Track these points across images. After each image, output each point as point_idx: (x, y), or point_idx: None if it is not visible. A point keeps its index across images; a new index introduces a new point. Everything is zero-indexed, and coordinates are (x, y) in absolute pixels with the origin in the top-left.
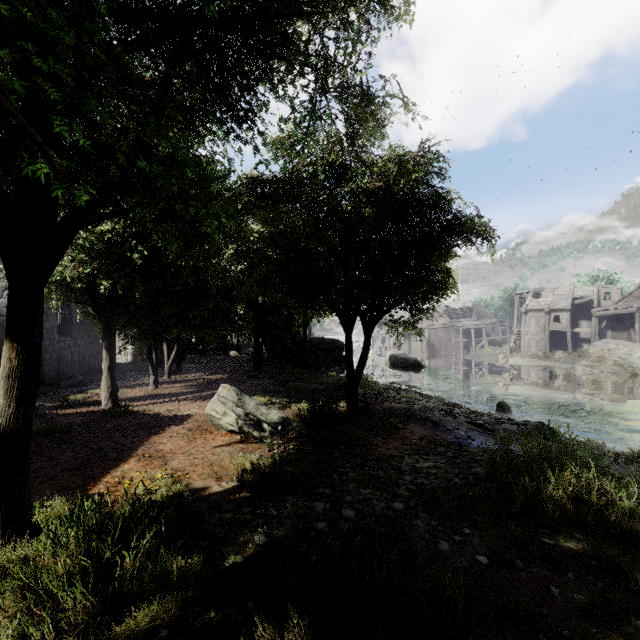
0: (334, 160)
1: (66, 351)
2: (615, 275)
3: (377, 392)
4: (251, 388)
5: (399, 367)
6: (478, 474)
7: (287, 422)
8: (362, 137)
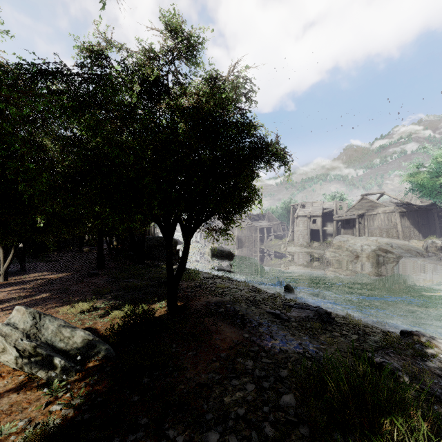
0: (150, 76)
1: None
2: (344, 195)
3: (198, 284)
4: (85, 288)
5: (218, 256)
6: (288, 406)
7: (92, 345)
8: (177, 57)
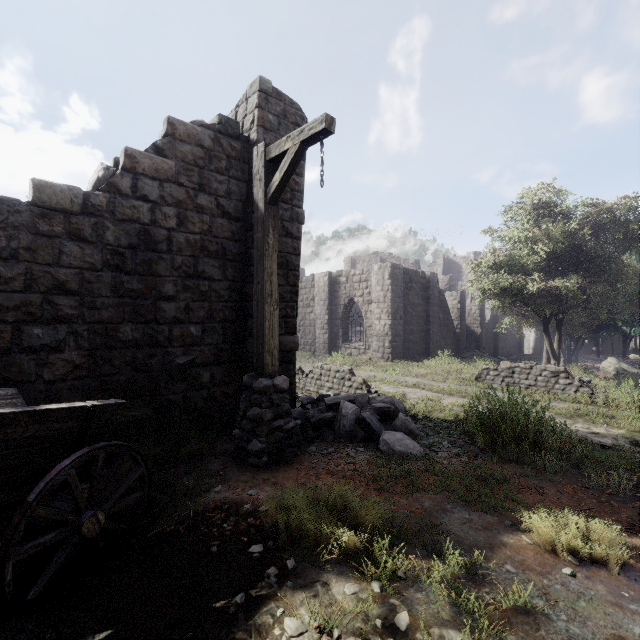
0: None
1: (502, 342)
2: None
3: None
4: None
5: None
6: None
7: None
8: None
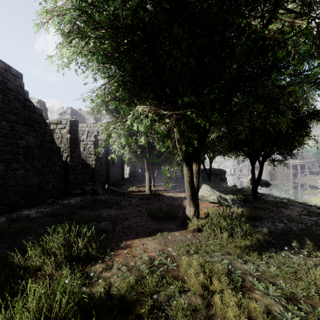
0: None
1: (113, 172)
2: None
3: None
4: None
5: None
6: None
7: (234, 200)
8: None
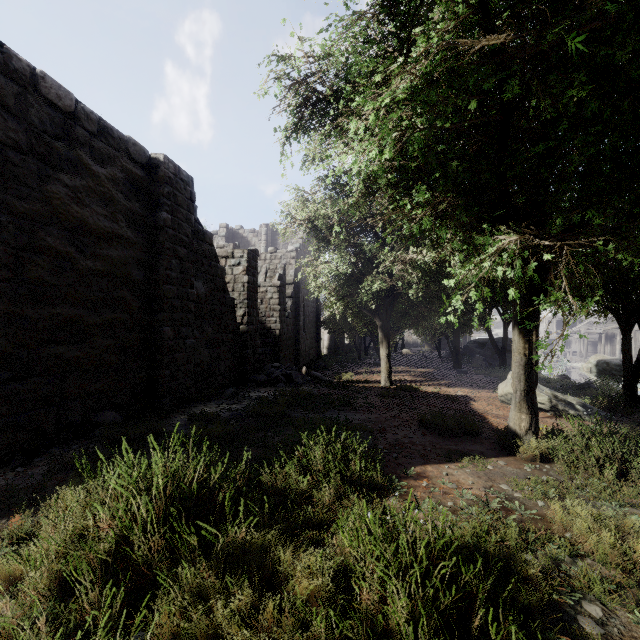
0: None
1: (303, 343)
2: None
3: None
4: (477, 381)
5: (612, 375)
6: None
7: (588, 407)
8: None
